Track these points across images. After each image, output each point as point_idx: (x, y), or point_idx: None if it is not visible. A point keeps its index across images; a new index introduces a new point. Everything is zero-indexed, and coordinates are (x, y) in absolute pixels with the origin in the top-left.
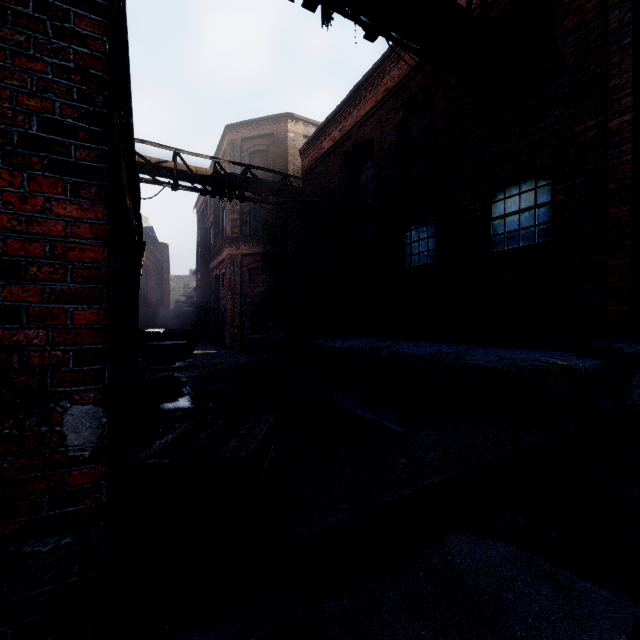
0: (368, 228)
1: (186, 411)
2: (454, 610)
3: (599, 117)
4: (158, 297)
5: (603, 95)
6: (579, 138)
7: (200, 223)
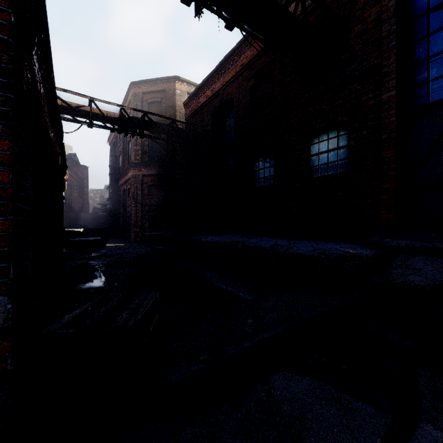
0: (231, 159)
1: (97, 289)
2: (272, 430)
3: (376, 92)
4: (80, 205)
5: (378, 77)
6: (364, 104)
7: (112, 152)
